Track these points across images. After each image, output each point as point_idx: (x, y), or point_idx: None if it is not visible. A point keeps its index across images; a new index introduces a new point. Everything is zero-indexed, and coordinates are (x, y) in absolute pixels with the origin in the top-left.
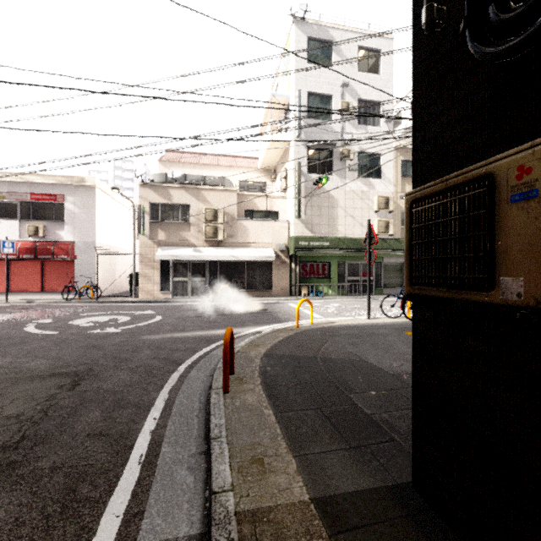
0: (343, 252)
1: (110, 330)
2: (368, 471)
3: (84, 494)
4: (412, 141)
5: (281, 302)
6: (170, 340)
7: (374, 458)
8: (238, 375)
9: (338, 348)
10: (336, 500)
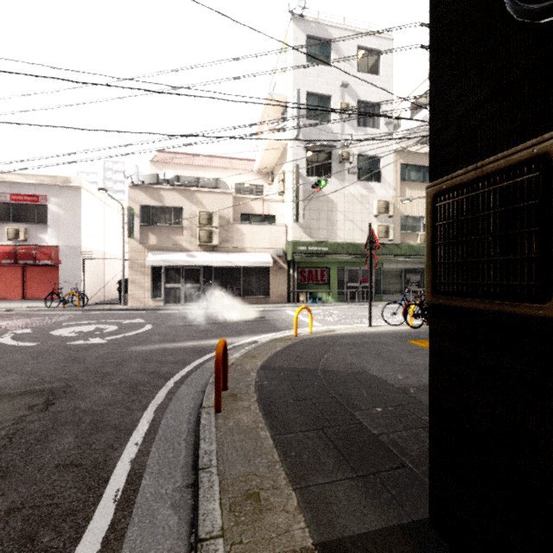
0: (342, 257)
1: (94, 341)
2: (379, 505)
3: (44, 544)
4: (430, 128)
5: (278, 309)
6: (159, 351)
7: (384, 489)
8: (232, 391)
9: (339, 359)
10: (344, 544)
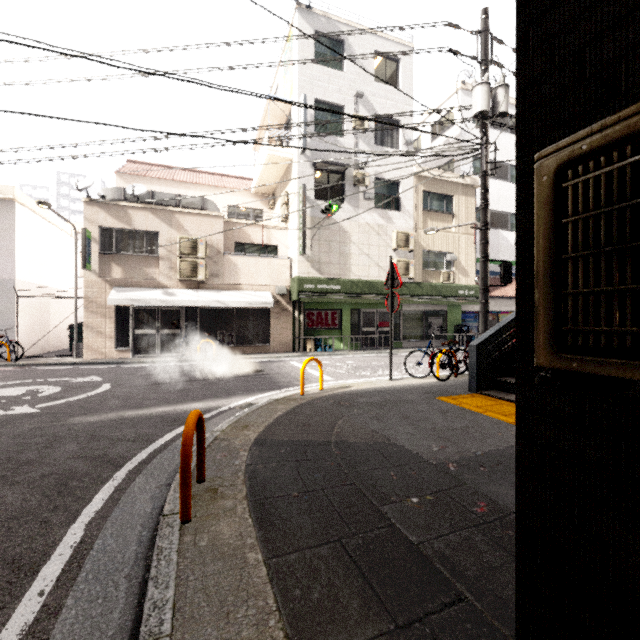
0: (357, 297)
1: (19, 411)
2: None
3: None
4: (519, 79)
5: (281, 360)
6: (114, 422)
7: None
8: (212, 483)
9: (358, 425)
10: None
